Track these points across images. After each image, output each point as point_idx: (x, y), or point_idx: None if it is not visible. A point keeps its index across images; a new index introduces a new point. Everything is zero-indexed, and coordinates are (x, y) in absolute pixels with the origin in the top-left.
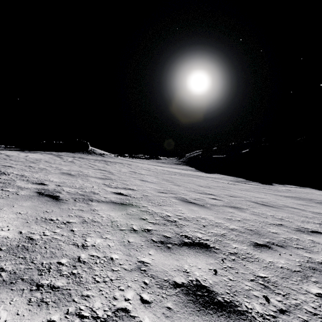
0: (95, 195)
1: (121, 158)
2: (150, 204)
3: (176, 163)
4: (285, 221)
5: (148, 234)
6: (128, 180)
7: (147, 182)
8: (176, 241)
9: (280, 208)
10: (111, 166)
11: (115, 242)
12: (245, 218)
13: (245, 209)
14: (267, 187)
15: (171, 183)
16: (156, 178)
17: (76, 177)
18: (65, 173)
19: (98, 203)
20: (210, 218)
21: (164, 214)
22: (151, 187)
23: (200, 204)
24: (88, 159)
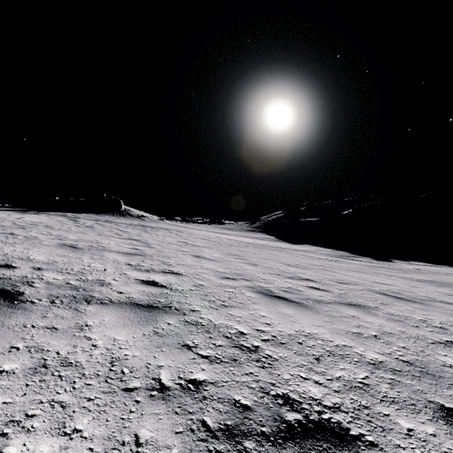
0: (102, 288)
1: (168, 222)
2: (206, 305)
3: (248, 229)
4: (452, 333)
5: (195, 399)
6: (172, 256)
7: (203, 260)
8: (265, 422)
9: (426, 303)
10: (151, 233)
11: (96, 452)
12: (383, 330)
13: (374, 309)
14: (386, 265)
15: (243, 260)
16: (218, 252)
17: (82, 252)
18: (67, 245)
19: (101, 307)
20: (321, 333)
21: (233, 328)
22: (209, 268)
23: (296, 301)
24: (118, 223)
